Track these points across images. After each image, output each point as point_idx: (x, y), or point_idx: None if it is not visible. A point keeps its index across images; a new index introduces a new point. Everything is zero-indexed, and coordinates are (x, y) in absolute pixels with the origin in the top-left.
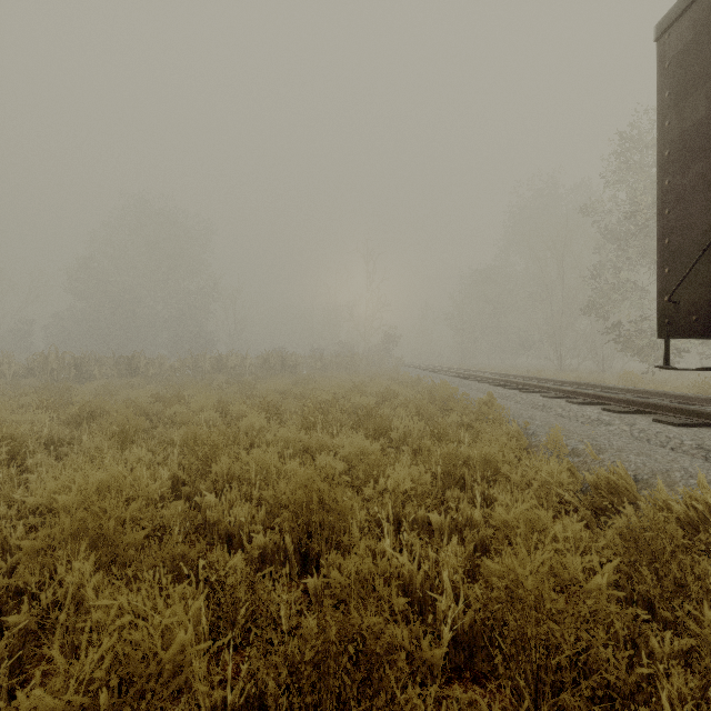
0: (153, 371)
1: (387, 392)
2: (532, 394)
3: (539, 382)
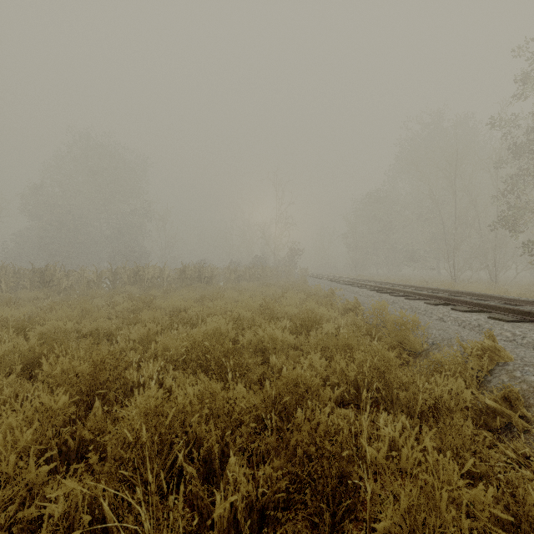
0: (69, 283)
1: (307, 317)
2: (523, 326)
3: (477, 299)
